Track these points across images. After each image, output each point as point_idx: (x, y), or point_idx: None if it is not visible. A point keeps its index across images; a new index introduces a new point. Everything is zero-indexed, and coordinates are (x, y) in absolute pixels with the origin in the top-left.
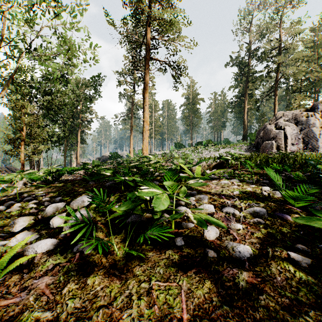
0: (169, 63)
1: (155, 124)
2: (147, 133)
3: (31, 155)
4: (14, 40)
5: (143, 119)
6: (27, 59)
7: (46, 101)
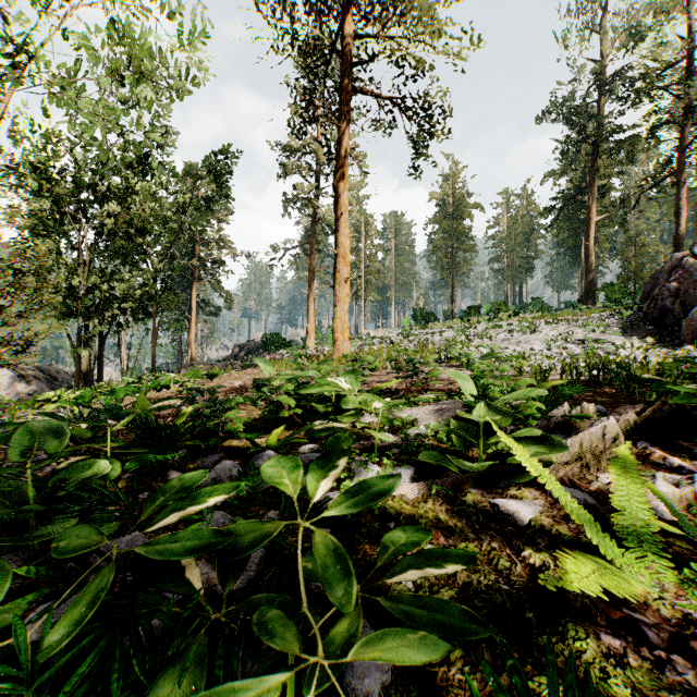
0: (403, 102)
1: (367, 267)
2: (346, 286)
3: (2, 355)
4: (1, 50)
5: (335, 251)
6: (13, 85)
7: (108, 215)
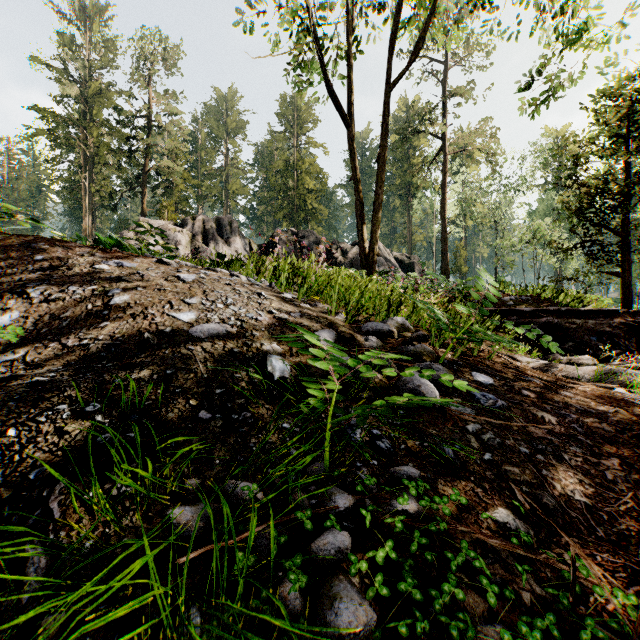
0: None
1: None
2: None
3: None
4: None
5: None
6: None
7: None
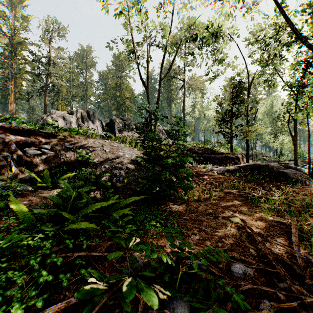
0: None
1: None
2: None
3: None
4: None
5: None
6: None
7: None
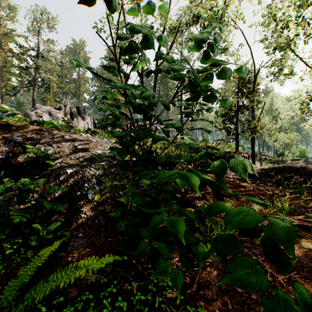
0: None
1: None
2: None
3: None
4: None
5: None
6: None
7: None
